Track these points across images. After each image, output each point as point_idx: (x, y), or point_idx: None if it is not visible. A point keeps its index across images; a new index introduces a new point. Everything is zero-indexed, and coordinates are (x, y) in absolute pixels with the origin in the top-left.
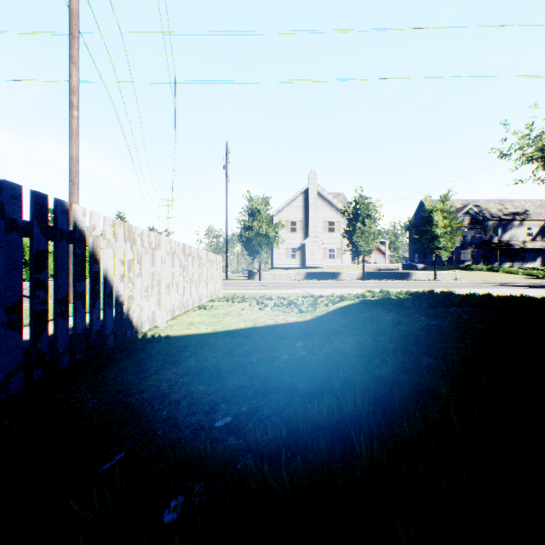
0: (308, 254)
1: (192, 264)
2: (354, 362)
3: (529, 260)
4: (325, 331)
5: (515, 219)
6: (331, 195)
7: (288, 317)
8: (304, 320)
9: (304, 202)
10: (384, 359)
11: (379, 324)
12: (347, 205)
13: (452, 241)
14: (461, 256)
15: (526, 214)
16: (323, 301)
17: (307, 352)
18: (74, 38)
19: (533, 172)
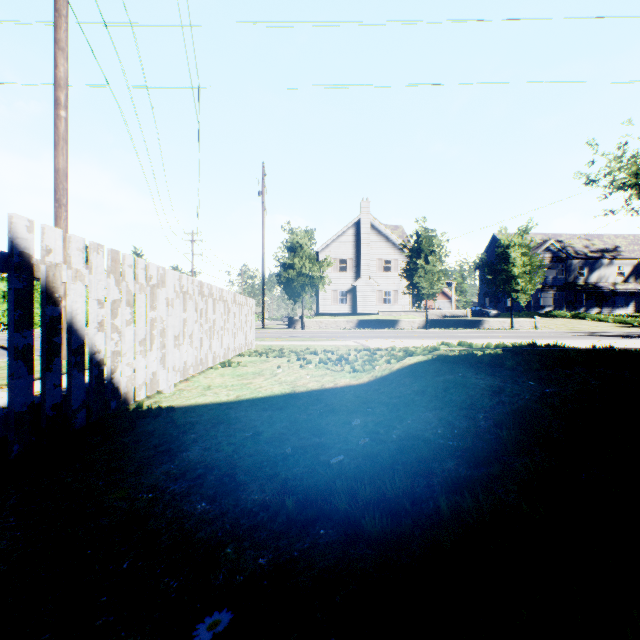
0: (360, 298)
1: (214, 308)
2: (449, 461)
3: (620, 305)
4: (391, 401)
5: (604, 257)
6: (387, 228)
7: (338, 378)
8: (360, 383)
9: (355, 236)
10: (501, 460)
11: (470, 392)
12: (405, 240)
13: (532, 282)
14: (541, 301)
15: (617, 251)
16: (382, 357)
17: (369, 436)
18: (61, 17)
19: (626, 201)
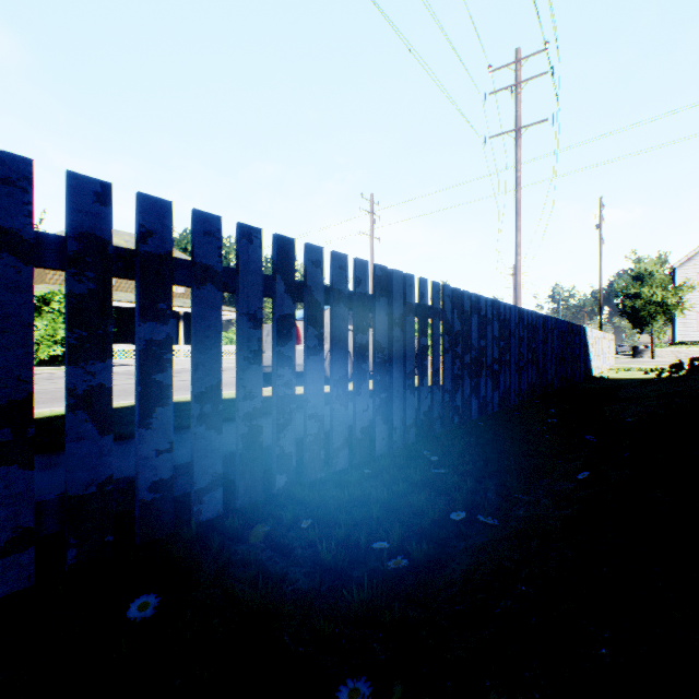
0: None
1: (602, 343)
2: None
3: None
4: None
5: None
6: None
7: None
8: None
9: None
10: None
11: None
12: None
13: None
14: None
15: None
16: None
17: None
18: (517, 216)
19: None
